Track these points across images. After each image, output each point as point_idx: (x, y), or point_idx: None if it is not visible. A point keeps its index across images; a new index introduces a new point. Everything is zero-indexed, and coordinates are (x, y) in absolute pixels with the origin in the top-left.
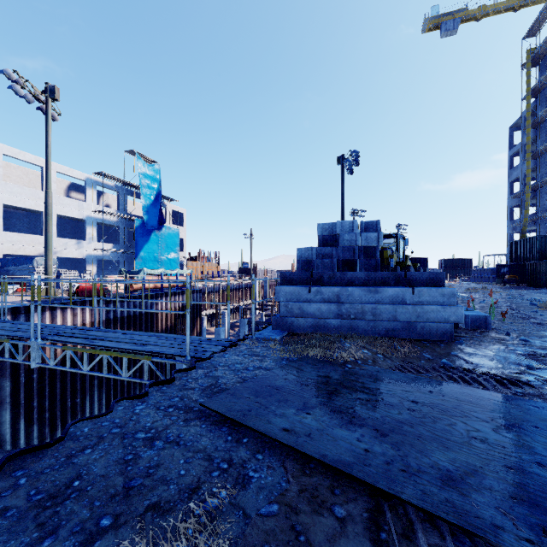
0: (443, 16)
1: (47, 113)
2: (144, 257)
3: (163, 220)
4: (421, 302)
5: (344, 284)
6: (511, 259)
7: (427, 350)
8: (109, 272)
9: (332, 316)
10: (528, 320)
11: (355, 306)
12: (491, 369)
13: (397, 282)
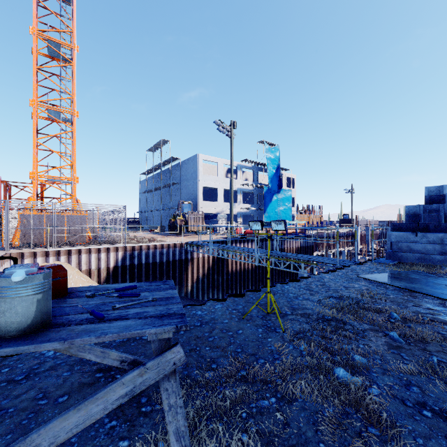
0: None
1: (231, 137)
2: (269, 212)
3: (281, 185)
4: None
5: None
6: None
7: None
8: (247, 222)
9: (436, 253)
10: None
11: None
12: None
13: None
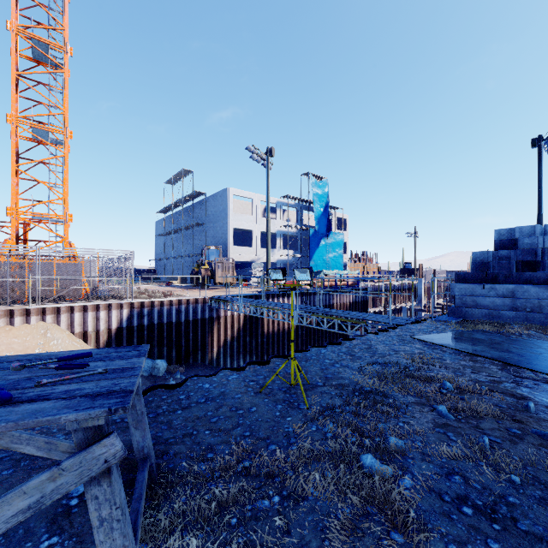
0: None
1: (268, 167)
2: (316, 260)
3: (330, 227)
4: None
5: (520, 282)
6: None
7: None
8: (289, 272)
9: (506, 309)
10: None
11: (531, 301)
12: None
13: None
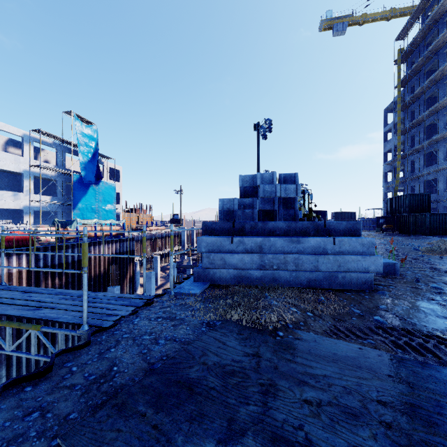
0: (335, 19)
1: None
2: (82, 209)
3: (100, 175)
4: (342, 252)
5: (265, 234)
6: (387, 212)
7: (354, 304)
8: (48, 222)
9: (255, 267)
10: (423, 264)
11: (278, 256)
12: (429, 327)
13: (316, 232)
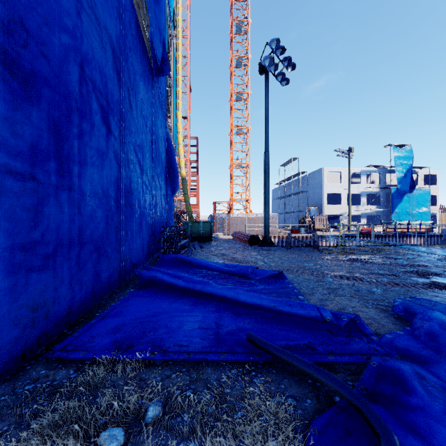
0: None
1: (349, 159)
2: (398, 212)
3: (414, 185)
4: None
5: None
6: None
7: None
8: (373, 222)
9: None
10: None
11: None
12: None
13: None
